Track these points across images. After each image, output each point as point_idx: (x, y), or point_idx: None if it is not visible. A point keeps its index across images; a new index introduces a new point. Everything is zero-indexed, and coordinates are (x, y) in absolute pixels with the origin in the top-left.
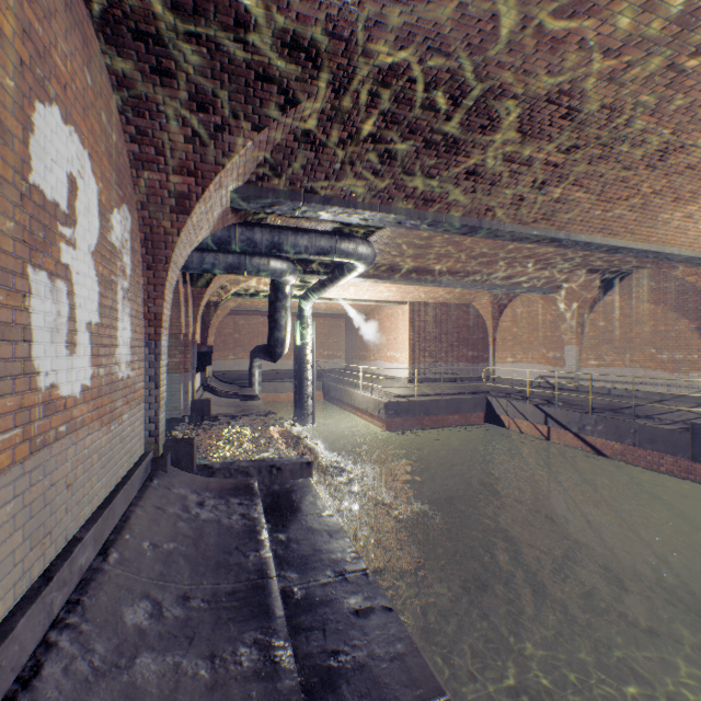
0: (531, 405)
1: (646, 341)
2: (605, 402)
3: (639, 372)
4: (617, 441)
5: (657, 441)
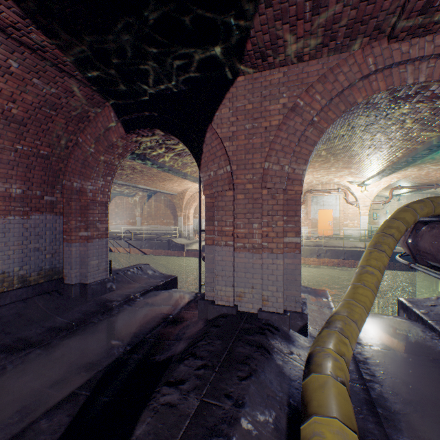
0: (124, 241)
1: (161, 216)
2: (149, 237)
3: (159, 226)
4: (152, 249)
5: (161, 246)
